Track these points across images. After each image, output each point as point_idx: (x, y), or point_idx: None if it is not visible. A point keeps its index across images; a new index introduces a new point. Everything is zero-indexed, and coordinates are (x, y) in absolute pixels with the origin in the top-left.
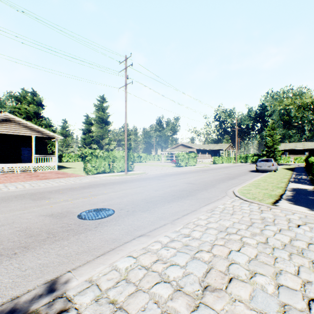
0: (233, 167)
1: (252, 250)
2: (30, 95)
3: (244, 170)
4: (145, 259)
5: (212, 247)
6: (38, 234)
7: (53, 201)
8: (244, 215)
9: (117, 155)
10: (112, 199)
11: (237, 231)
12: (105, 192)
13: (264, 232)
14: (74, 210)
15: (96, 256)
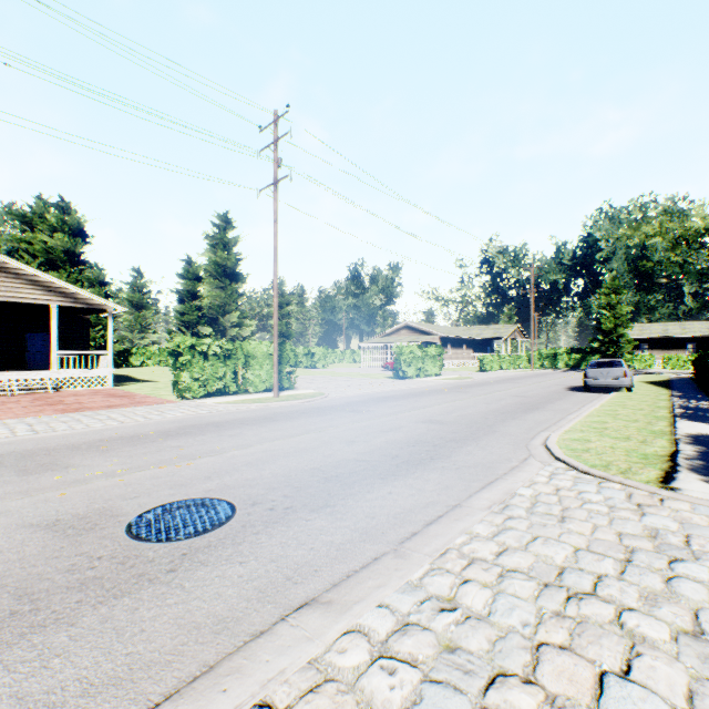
0: (528, 379)
1: (672, 673)
2: (56, 212)
3: (555, 385)
4: None
5: (537, 658)
6: None
7: (73, 478)
8: (598, 523)
9: (254, 351)
10: (232, 469)
11: (596, 586)
12: (218, 447)
13: (677, 588)
14: (124, 506)
15: (147, 706)
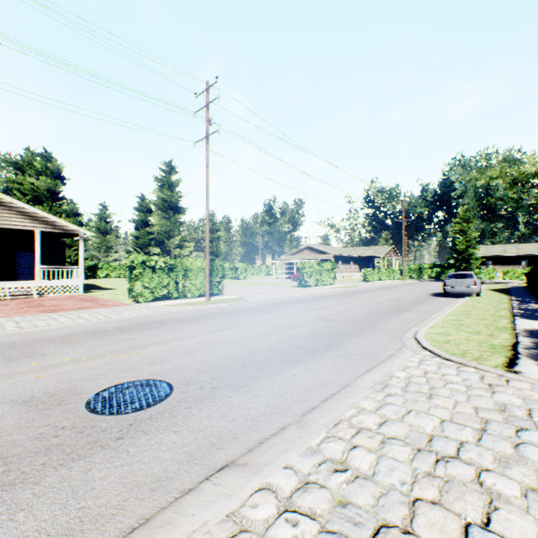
0: (401, 287)
1: (524, 525)
2: (41, 160)
3: (421, 292)
4: None
5: (413, 512)
6: None
7: (47, 363)
8: (458, 399)
9: (191, 266)
10: (172, 357)
11: (459, 451)
12: (161, 339)
13: (524, 452)
14: (85, 385)
15: None
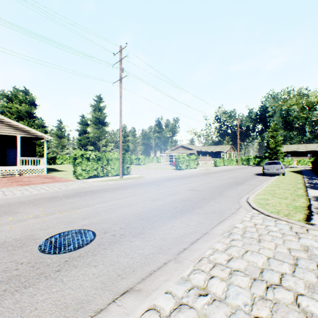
0: (237, 170)
1: None
2: (22, 94)
3: (249, 173)
4: None
5: None
6: None
7: (18, 218)
8: (277, 242)
9: (111, 157)
10: (96, 214)
11: (281, 280)
12: (91, 202)
13: None
14: (40, 233)
15: None
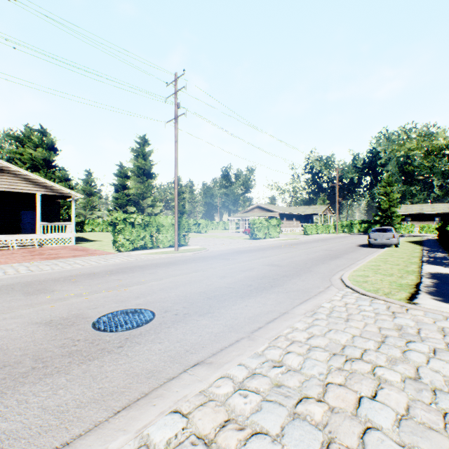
0: (334, 240)
1: (399, 397)
2: (38, 135)
3: (350, 243)
4: (204, 418)
5: (325, 390)
6: (17, 362)
7: (57, 297)
8: (367, 322)
9: (163, 222)
10: (152, 292)
11: (362, 355)
12: (142, 280)
13: (408, 355)
14: (89, 312)
15: (113, 412)
